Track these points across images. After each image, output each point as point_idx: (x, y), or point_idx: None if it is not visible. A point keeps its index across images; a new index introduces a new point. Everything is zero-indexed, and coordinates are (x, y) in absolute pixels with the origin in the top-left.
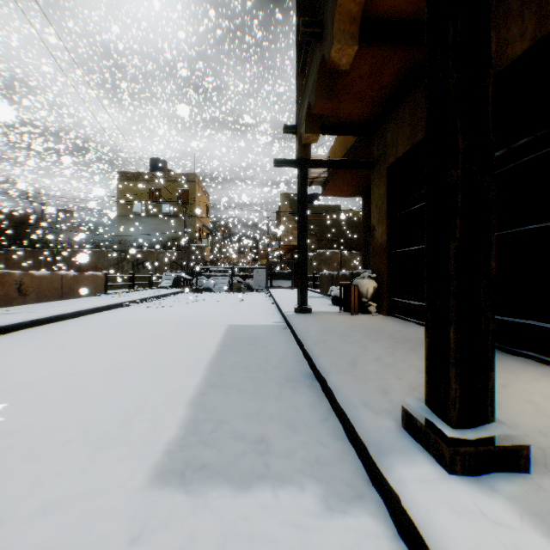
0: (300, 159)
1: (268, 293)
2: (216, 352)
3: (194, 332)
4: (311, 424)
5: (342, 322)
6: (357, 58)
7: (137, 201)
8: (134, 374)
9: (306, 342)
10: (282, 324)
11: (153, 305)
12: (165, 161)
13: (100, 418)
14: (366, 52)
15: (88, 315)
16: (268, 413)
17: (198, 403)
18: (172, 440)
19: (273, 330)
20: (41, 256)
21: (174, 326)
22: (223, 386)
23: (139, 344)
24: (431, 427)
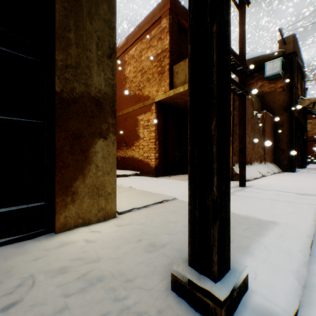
0: None
1: None
2: None
3: None
4: None
5: None
6: None
7: None
8: None
9: None
10: None
11: None
12: None
13: None
14: None
15: None
16: None
17: None
18: None
19: None
20: None
21: None
22: None
23: None
24: None
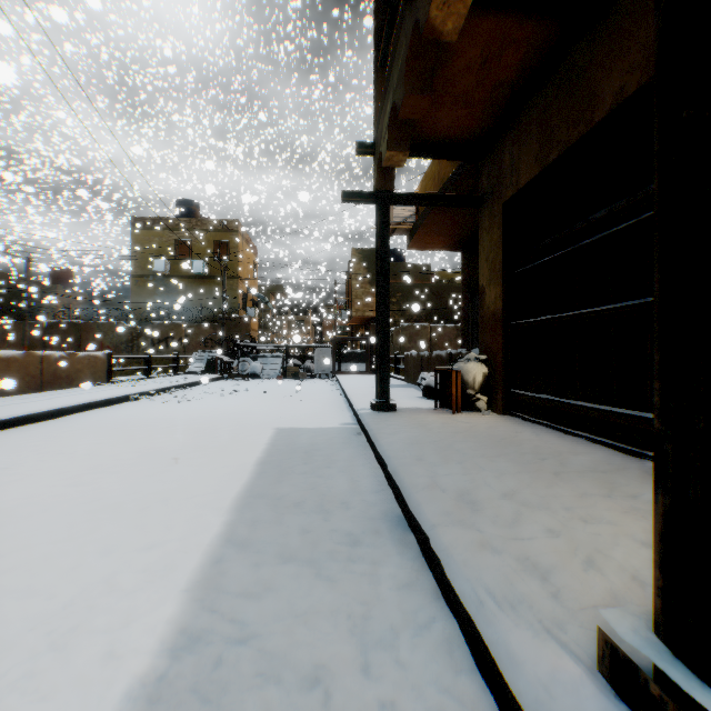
0: (379, 191)
1: (335, 380)
2: (253, 477)
3: (224, 441)
4: (408, 635)
5: (441, 426)
6: (464, 35)
7: (160, 257)
8: (111, 521)
9: (391, 461)
10: (353, 427)
11: (173, 398)
12: (197, 204)
13: (16, 627)
14: (479, 26)
15: (74, 415)
16: (329, 607)
17: (207, 585)
18: (138, 684)
19: (341, 437)
20: (25, 330)
21: (195, 432)
22: (255, 544)
23: (136, 462)
24: (676, 691)
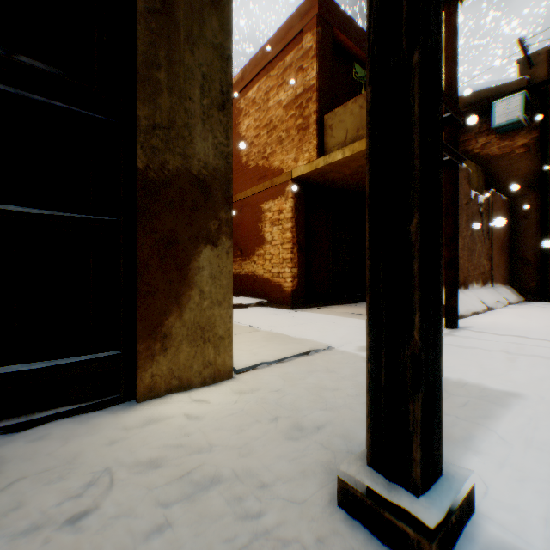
0: None
1: None
2: None
3: None
4: None
5: None
6: None
7: None
8: None
9: None
10: None
11: None
12: None
13: None
14: None
15: None
16: None
17: None
18: None
19: None
20: None
21: None
22: None
23: None
24: None
